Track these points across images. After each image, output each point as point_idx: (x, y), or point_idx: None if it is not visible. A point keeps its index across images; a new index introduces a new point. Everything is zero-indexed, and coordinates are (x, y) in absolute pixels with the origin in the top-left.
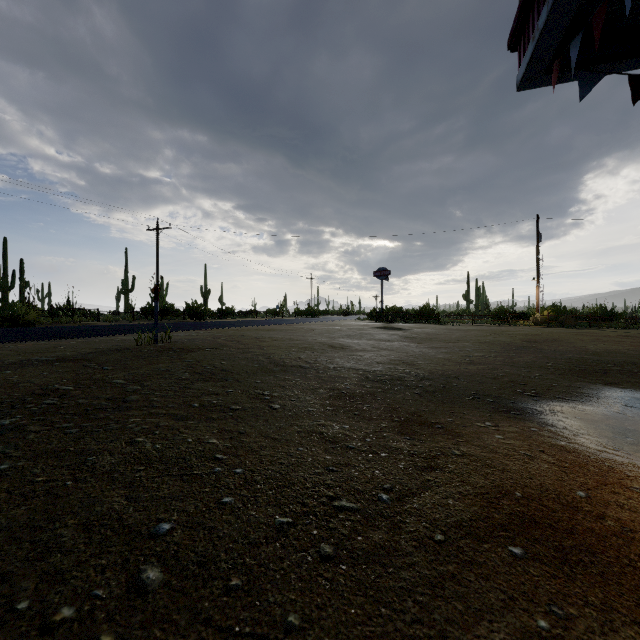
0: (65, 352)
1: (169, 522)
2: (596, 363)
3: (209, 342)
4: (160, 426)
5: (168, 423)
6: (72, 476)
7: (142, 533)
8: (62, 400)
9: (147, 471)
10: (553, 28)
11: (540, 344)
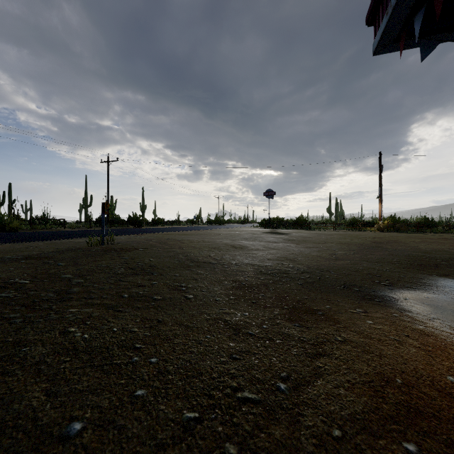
0: (32, 251)
1: (81, 421)
2: (428, 259)
3: (143, 243)
4: (92, 316)
5: (100, 313)
6: (2, 368)
7: (53, 435)
8: (17, 292)
9: (72, 362)
10: (403, 4)
11: (385, 244)
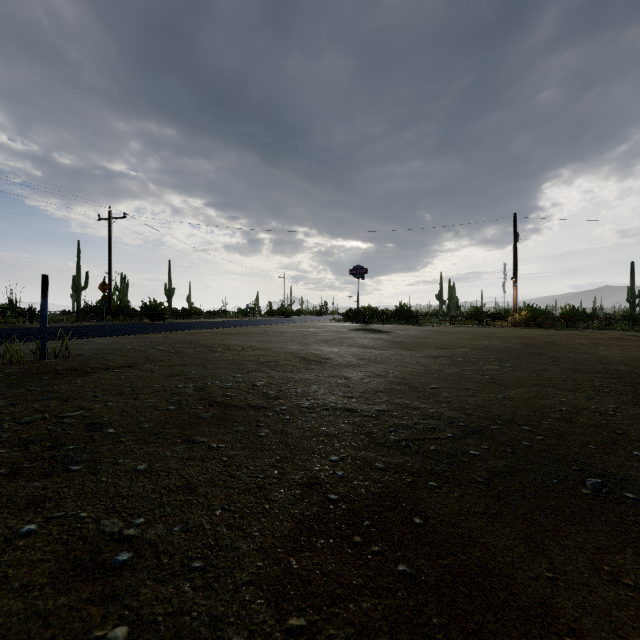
0: None
1: None
2: None
3: (132, 355)
4: None
5: None
6: None
7: None
8: None
9: None
10: None
11: (545, 350)
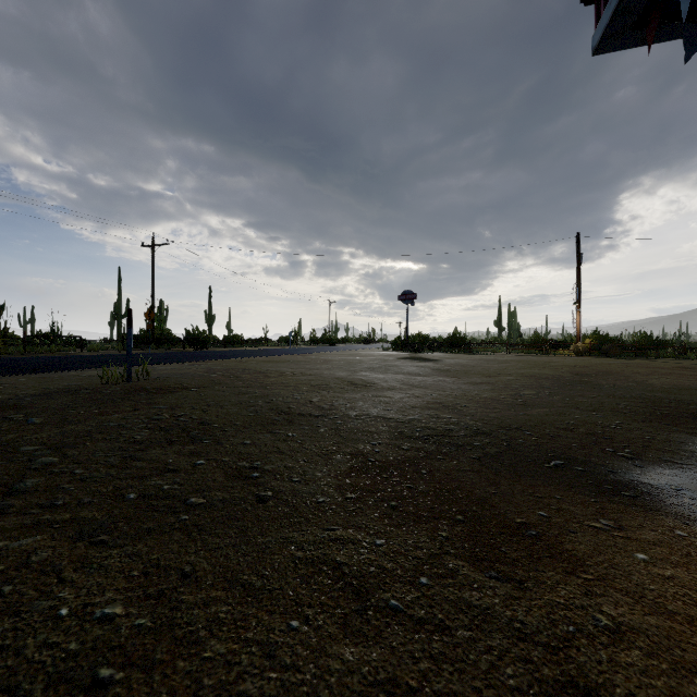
0: None
1: None
2: (675, 404)
3: (199, 378)
4: (28, 564)
5: (52, 552)
6: None
7: None
8: None
9: None
10: None
11: (594, 378)
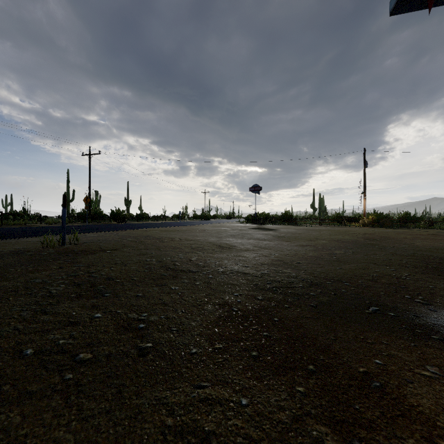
0: None
1: None
2: (438, 260)
3: (114, 243)
4: None
5: None
6: None
7: None
8: None
9: None
10: None
11: (379, 241)
